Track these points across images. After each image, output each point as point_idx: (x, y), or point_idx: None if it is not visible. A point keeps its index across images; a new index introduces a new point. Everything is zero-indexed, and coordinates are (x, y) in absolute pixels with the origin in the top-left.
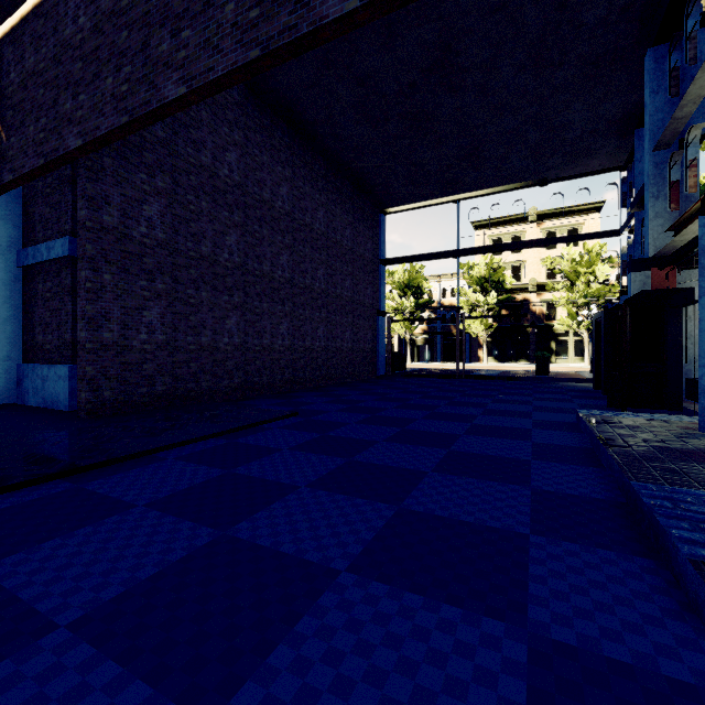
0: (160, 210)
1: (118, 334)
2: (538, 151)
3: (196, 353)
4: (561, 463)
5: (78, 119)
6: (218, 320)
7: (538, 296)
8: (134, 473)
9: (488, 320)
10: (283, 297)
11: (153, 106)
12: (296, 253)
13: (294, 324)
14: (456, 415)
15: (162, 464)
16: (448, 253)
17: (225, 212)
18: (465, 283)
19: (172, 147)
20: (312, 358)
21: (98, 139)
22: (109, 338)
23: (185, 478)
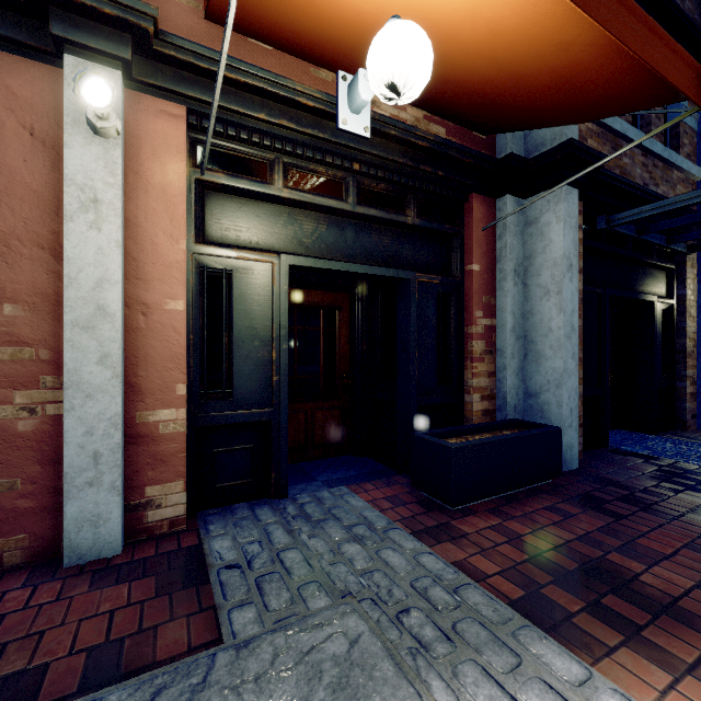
0: None
1: None
2: None
3: None
4: None
5: None
6: None
7: None
8: None
9: None
10: None
11: None
12: None
13: None
14: None
15: None
16: None
17: None
18: None
19: None
20: None
21: None
22: None
23: None
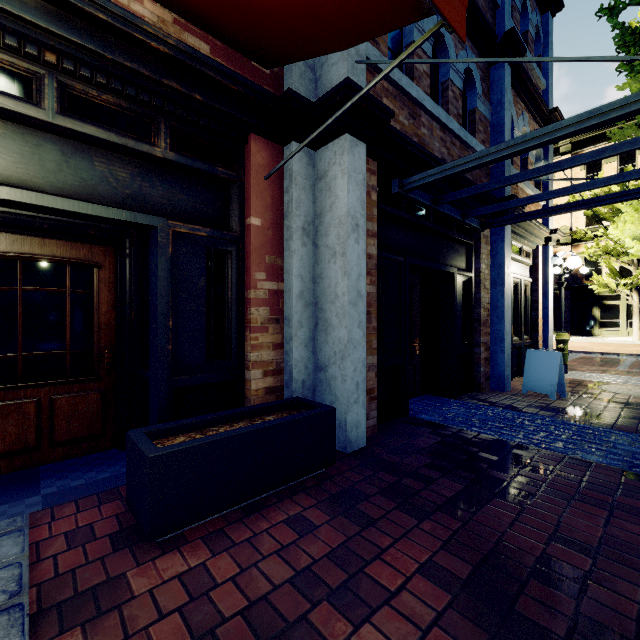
0: None
1: None
2: None
3: None
4: None
5: None
6: None
7: (573, 249)
8: None
9: None
10: None
11: None
12: None
13: None
14: None
15: None
16: None
17: None
18: None
19: None
20: None
21: None
22: None
23: None
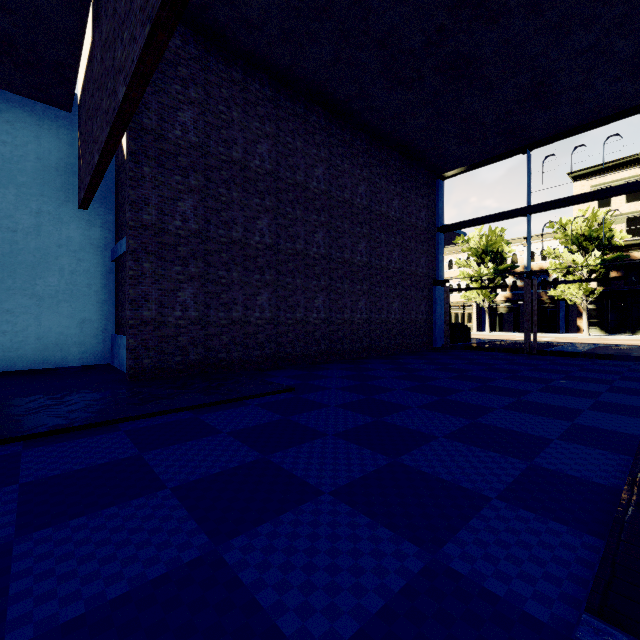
0: (193, 205)
1: (156, 312)
2: (635, 66)
3: (227, 326)
4: (538, 514)
5: (97, 138)
6: (249, 296)
7: None
8: (75, 443)
9: (589, 284)
10: (318, 273)
11: (116, 111)
12: (334, 230)
13: (331, 297)
14: (466, 406)
15: (107, 436)
16: (516, 212)
17: (256, 199)
18: (559, 244)
19: (204, 148)
20: (352, 330)
21: (104, 151)
22: (148, 316)
23: (97, 456)
